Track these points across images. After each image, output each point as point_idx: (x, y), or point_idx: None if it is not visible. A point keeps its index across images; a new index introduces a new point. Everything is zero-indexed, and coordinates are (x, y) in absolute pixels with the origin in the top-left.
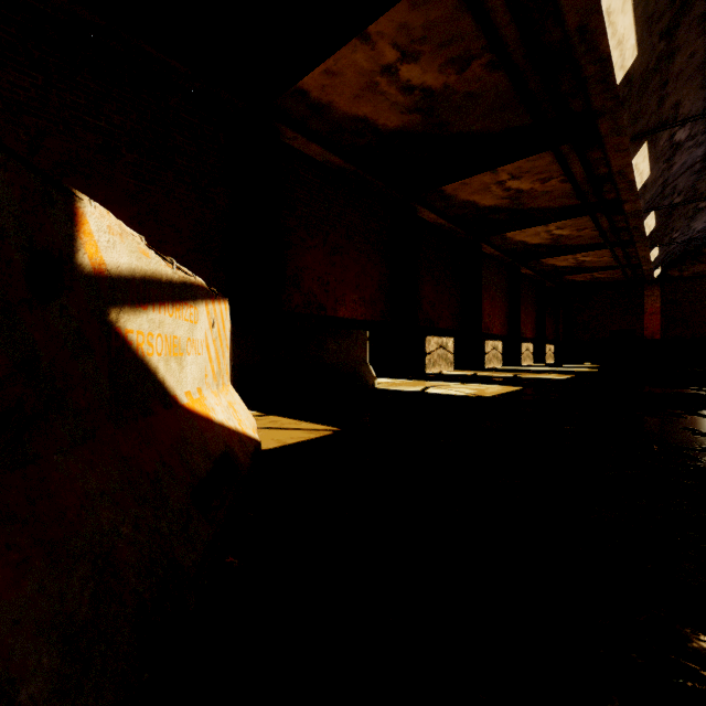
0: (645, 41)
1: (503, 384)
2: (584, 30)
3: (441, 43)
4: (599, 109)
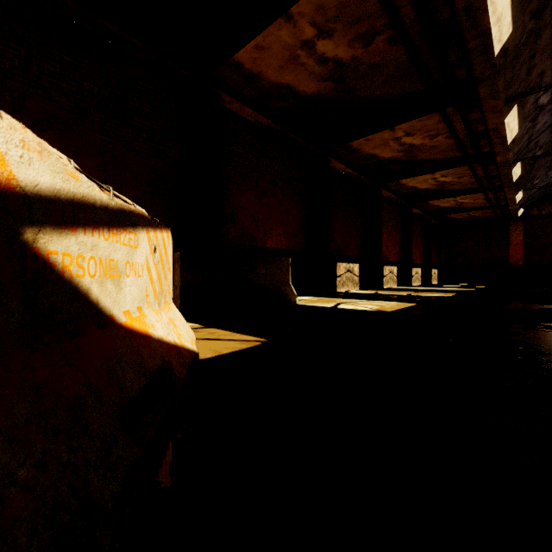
0: (519, 19)
1: (400, 301)
2: (469, 8)
3: (351, 21)
4: (479, 77)
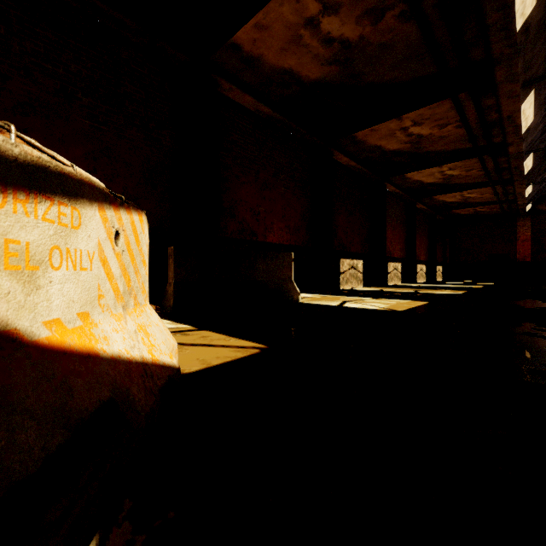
0: None
1: (409, 299)
2: None
3: None
4: (497, 57)
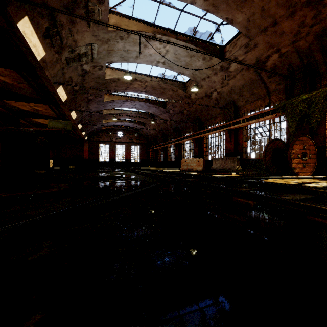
0: (69, 95)
1: None
2: (54, 93)
3: (13, 78)
4: (60, 103)
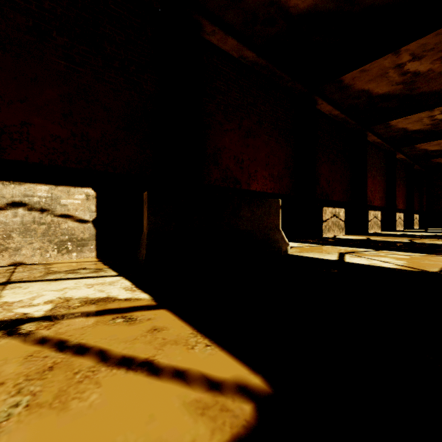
0: None
1: (419, 251)
2: None
3: None
4: None
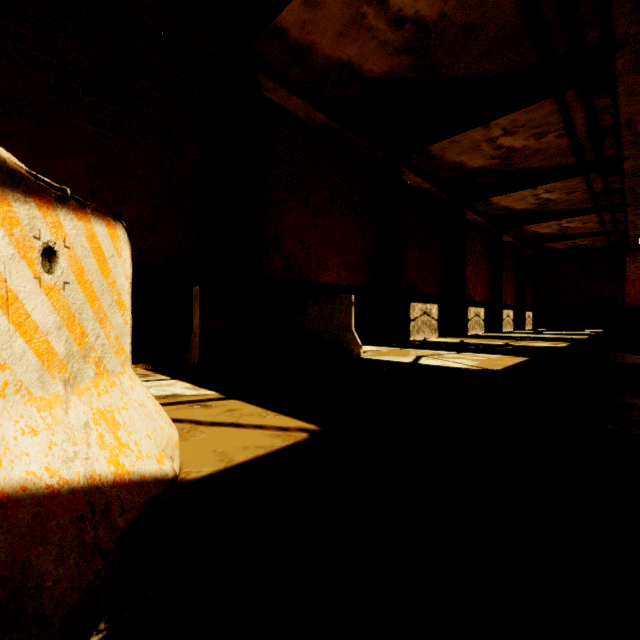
0: None
1: (502, 353)
2: None
3: None
4: (620, 39)
